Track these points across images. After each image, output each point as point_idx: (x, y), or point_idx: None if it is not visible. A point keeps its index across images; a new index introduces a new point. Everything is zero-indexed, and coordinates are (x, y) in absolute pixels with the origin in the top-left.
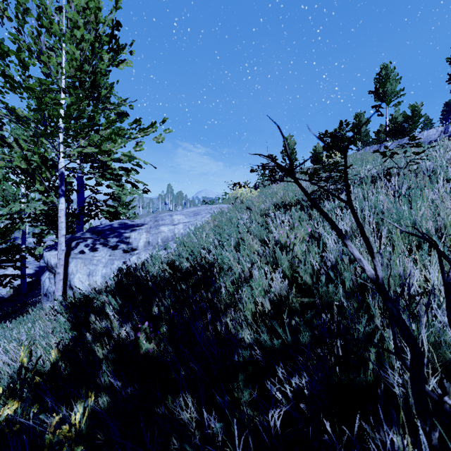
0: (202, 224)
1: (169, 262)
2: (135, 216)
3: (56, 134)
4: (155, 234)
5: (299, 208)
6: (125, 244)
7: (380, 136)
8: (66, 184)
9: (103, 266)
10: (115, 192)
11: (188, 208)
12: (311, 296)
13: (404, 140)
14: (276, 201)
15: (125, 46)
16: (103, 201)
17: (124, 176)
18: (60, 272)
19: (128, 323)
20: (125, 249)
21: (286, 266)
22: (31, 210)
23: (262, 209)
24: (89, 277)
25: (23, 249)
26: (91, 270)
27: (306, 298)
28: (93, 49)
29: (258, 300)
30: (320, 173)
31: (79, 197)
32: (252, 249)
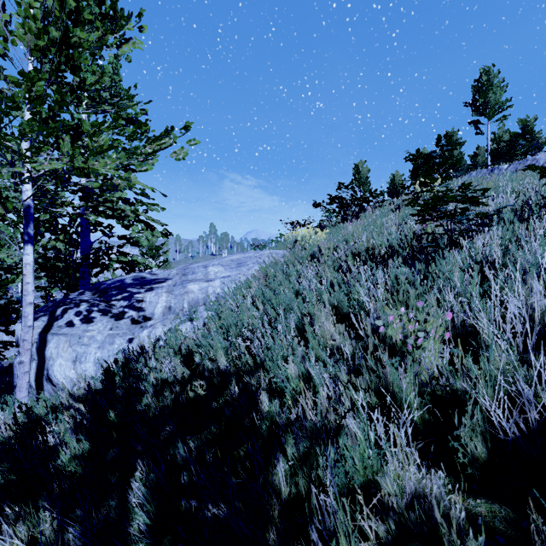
0: (247, 280)
1: (188, 352)
2: (168, 264)
3: (4, 144)
4: (179, 295)
5: (401, 261)
6: (135, 311)
7: (477, 161)
8: (39, 224)
9: (98, 346)
10: (131, 235)
11: (231, 256)
12: (490, 496)
13: (527, 161)
14: (356, 247)
15: (129, 17)
16: (117, 246)
17: (127, 212)
18: (25, 360)
19: (74, 521)
20: (135, 318)
21: (412, 400)
22: (13, 260)
23: (335, 260)
24: (74, 364)
25: (18, 309)
26: (78, 353)
27: (478, 501)
28: (62, 2)
29: (356, 485)
30: (443, 203)
31: (84, 242)
32: (328, 336)
